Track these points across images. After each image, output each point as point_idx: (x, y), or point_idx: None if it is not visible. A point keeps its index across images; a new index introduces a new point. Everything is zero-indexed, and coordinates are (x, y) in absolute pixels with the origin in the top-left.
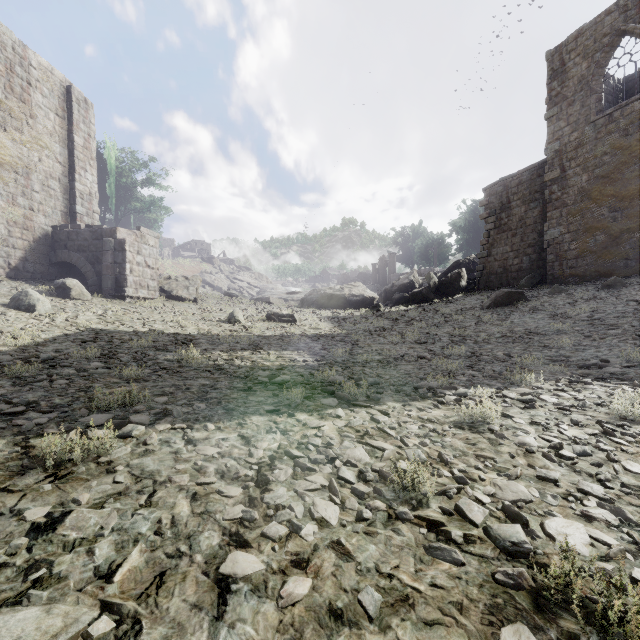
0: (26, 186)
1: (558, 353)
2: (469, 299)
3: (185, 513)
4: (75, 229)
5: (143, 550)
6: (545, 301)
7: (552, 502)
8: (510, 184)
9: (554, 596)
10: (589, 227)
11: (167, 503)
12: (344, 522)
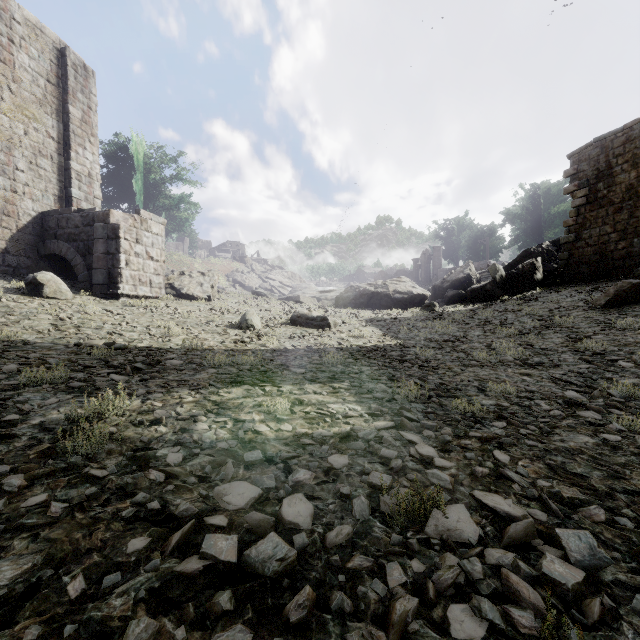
0: (7, 163)
1: None
2: (558, 295)
3: None
4: (65, 214)
5: None
6: None
7: None
8: (611, 143)
9: None
10: None
11: None
12: None
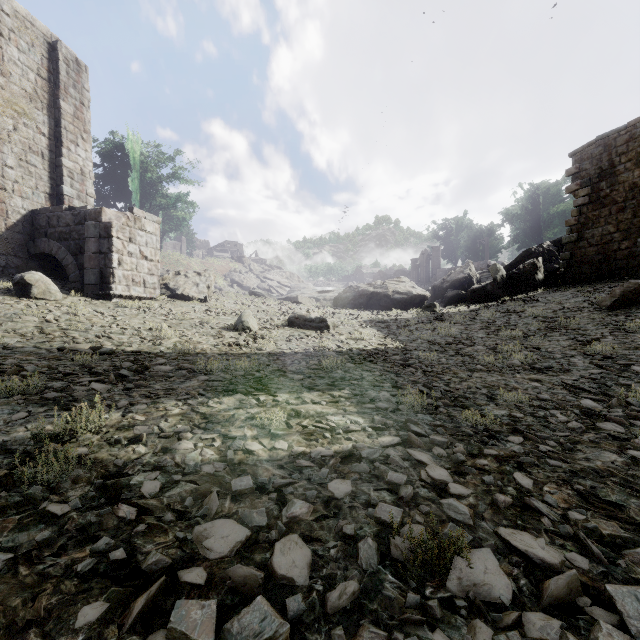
0: None
1: None
2: (560, 296)
3: None
4: (56, 212)
5: None
6: None
7: None
8: (614, 142)
9: None
10: None
11: None
12: None
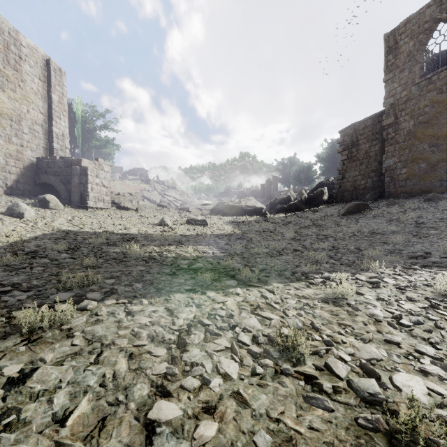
0: (18, 130)
1: (394, 247)
2: (329, 209)
3: (123, 369)
4: (52, 160)
5: (90, 399)
6: (384, 210)
7: (397, 360)
8: (358, 128)
9: (404, 438)
10: (415, 158)
11: (110, 361)
12: (242, 376)
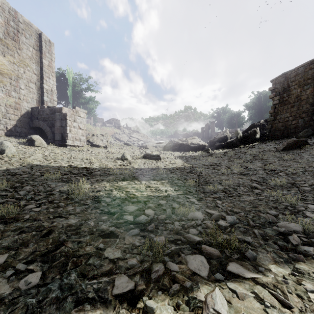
0: (16, 86)
1: None
2: (264, 145)
3: None
4: (42, 109)
5: None
6: None
7: None
8: (289, 76)
9: None
10: None
11: None
12: None
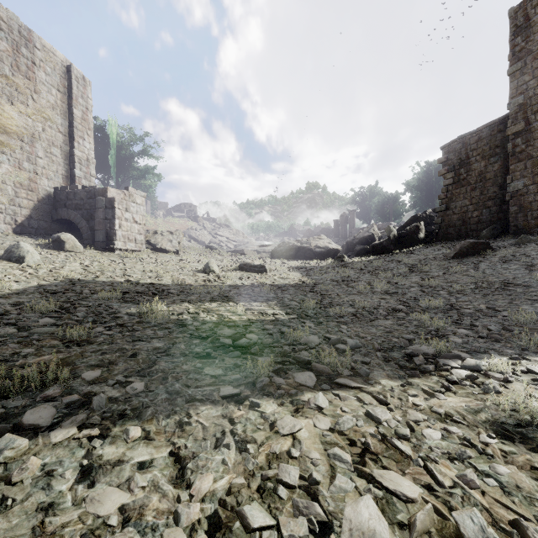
0: (31, 153)
1: None
2: (430, 250)
3: None
4: (73, 190)
5: None
6: (514, 251)
7: None
8: (469, 141)
9: None
10: None
11: None
12: None
